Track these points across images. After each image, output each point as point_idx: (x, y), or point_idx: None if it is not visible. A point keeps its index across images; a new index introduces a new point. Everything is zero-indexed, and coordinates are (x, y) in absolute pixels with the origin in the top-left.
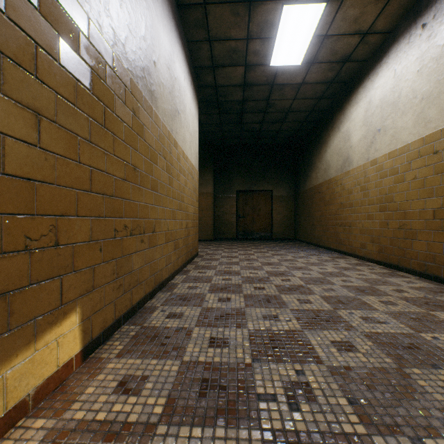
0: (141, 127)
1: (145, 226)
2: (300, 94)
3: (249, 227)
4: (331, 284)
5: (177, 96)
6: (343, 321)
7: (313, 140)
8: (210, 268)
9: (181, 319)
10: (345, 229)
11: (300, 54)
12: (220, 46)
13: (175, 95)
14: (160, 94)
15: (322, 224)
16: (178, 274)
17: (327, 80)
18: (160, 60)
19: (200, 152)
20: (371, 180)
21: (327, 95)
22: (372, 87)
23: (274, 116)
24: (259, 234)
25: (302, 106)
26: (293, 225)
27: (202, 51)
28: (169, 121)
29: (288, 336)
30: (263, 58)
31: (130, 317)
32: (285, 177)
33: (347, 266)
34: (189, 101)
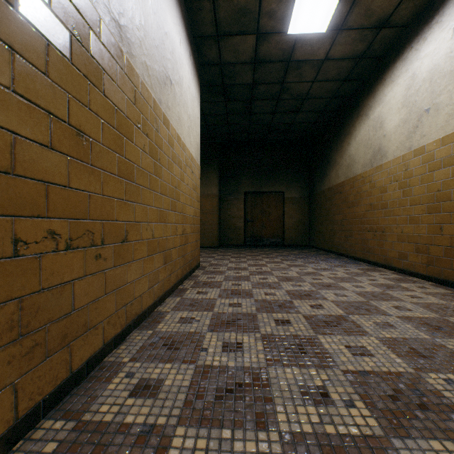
0: (95, 69)
1: (105, 232)
2: (321, 75)
3: (258, 232)
4: (384, 314)
5: (168, 58)
6: (449, 406)
7: (333, 133)
8: (213, 286)
9: (156, 398)
10: (376, 236)
11: (326, 16)
12: (226, 4)
13: (166, 56)
14: (138, 39)
15: (345, 229)
16: (170, 295)
17: (356, 55)
18: None
19: (204, 149)
20: (415, 174)
21: (353, 76)
22: (416, 57)
23: (288, 105)
24: (269, 241)
25: (322, 91)
26: (307, 230)
27: (203, 12)
28: (155, 86)
29: None
30: (280, 23)
31: (65, 394)
32: (298, 177)
33: (389, 283)
34: (187, 76)
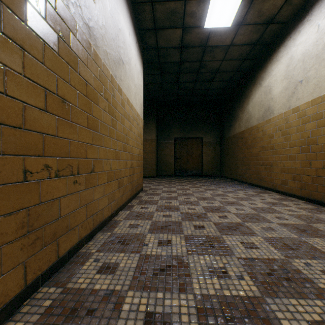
0: (73, 57)
1: (80, 166)
2: (228, 56)
3: (184, 166)
4: (268, 222)
5: (121, 46)
6: (305, 279)
7: (237, 96)
8: (152, 203)
9: (114, 274)
10: (266, 168)
11: (231, 16)
12: (161, 7)
13: (119, 44)
14: (101, 35)
15: (245, 164)
16: (122, 209)
17: (252, 42)
18: (101, 1)
19: (146, 107)
20: (293, 126)
21: (250, 56)
22: (293, 44)
23: (205, 76)
24: (192, 172)
25: (229, 67)
26: (219, 164)
27: (145, 13)
28: (112, 66)
29: (247, 309)
30: (199, 20)
31: (54, 272)
32: (212, 127)
33: (274, 201)
34: (134, 57)
